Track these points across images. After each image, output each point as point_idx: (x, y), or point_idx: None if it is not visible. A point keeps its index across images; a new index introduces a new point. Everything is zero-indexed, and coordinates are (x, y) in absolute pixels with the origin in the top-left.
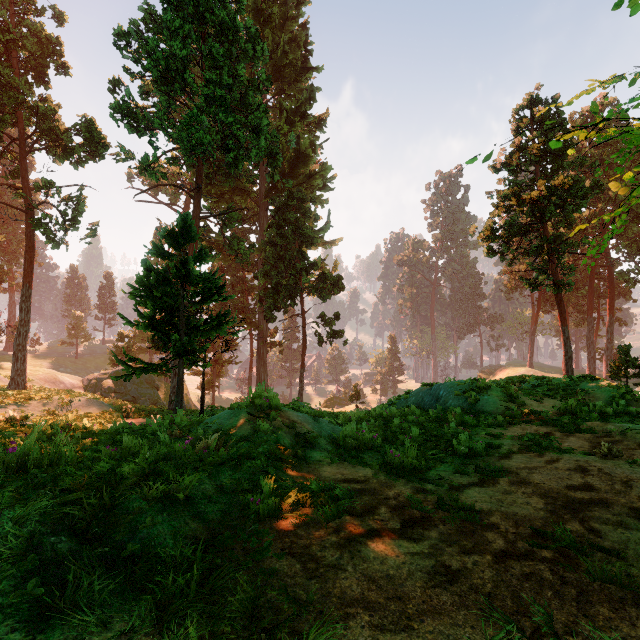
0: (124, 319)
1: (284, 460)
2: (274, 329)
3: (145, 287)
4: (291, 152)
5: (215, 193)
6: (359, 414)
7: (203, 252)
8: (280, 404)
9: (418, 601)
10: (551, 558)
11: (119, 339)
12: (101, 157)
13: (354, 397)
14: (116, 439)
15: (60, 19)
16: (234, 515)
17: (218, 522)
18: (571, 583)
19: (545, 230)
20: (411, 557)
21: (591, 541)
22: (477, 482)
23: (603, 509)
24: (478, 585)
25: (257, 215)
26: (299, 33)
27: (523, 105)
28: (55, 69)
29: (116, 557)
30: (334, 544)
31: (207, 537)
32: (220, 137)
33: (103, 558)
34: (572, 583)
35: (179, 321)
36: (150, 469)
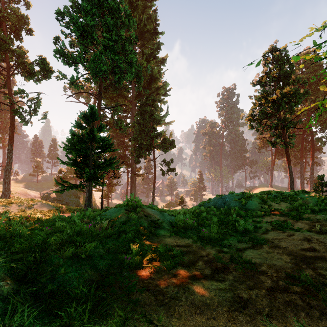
0: (60, 161)
1: (144, 235)
2: (139, 167)
3: (71, 144)
4: (148, 76)
5: (109, 97)
6: (184, 210)
7: (102, 126)
8: (142, 205)
9: (226, 320)
10: (300, 291)
11: (59, 172)
12: (49, 77)
13: (180, 202)
14: (54, 223)
15: (28, 6)
16: (115, 266)
17: (106, 270)
18: (314, 307)
19: (279, 116)
20: (219, 291)
21: (321, 281)
22: (251, 247)
23: (324, 262)
24: (260, 309)
25: (130, 109)
26: (152, 15)
27: (268, 51)
28: (25, 32)
29: (41, 294)
30: (173, 284)
31: (99, 280)
32: (111, 67)
33: (33, 294)
34: (315, 307)
35: (89, 162)
36: (66, 240)
